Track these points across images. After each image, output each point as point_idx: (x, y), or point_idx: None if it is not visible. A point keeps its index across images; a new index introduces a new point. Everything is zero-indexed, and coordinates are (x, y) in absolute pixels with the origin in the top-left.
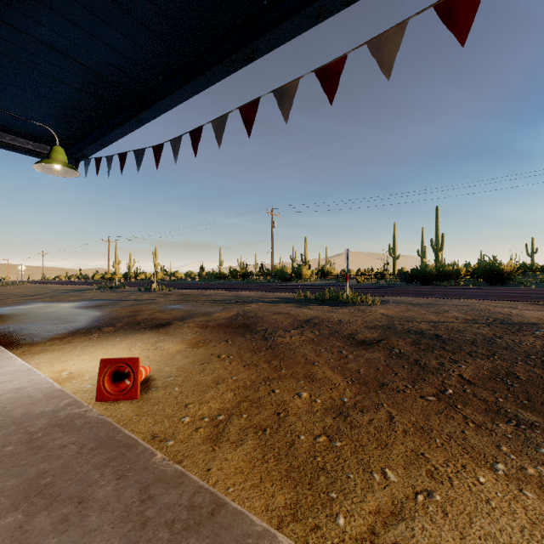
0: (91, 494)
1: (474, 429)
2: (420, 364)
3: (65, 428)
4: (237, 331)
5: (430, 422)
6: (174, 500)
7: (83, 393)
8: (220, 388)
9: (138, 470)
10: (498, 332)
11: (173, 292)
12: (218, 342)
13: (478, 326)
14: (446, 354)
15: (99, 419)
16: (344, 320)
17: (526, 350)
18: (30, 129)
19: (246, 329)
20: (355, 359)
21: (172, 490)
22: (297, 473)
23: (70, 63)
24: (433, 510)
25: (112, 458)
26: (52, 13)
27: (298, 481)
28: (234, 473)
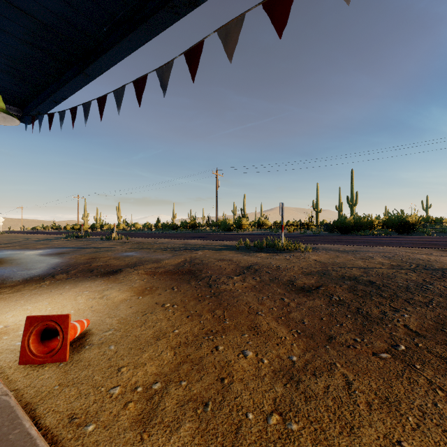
0: None
1: (446, 400)
2: (362, 312)
3: None
4: (183, 277)
5: (394, 389)
6: None
7: (8, 354)
8: (160, 344)
9: None
10: (426, 278)
11: (131, 241)
12: (164, 289)
13: (405, 272)
14: (385, 301)
15: None
16: (282, 267)
17: None
18: None
19: (192, 275)
20: (297, 307)
21: None
22: None
23: (10, 9)
24: None
25: None
26: None
27: None
28: None
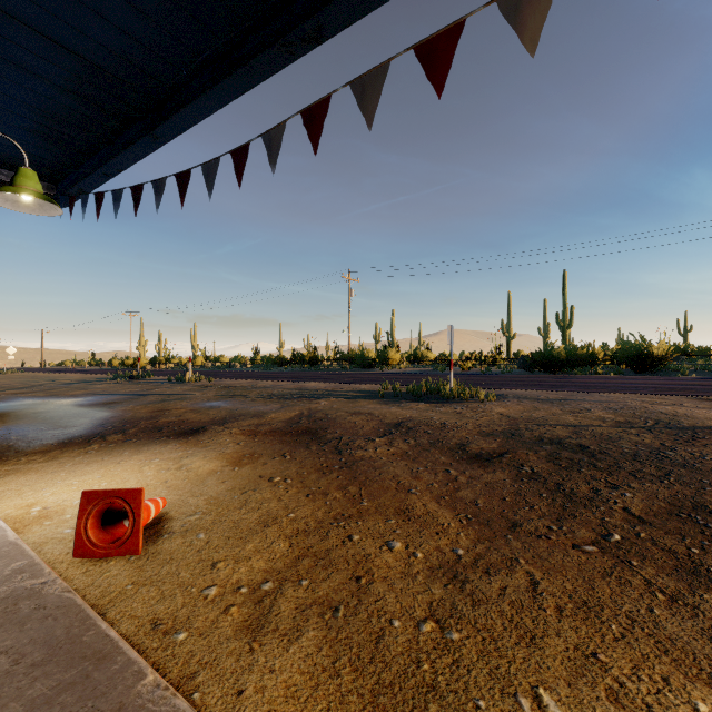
0: None
1: (667, 605)
2: (564, 490)
3: None
4: (299, 439)
5: (596, 591)
6: None
7: (56, 544)
8: (269, 533)
9: None
10: (666, 441)
11: (215, 384)
12: (271, 456)
13: (637, 432)
14: (599, 474)
15: (61, 600)
16: (449, 424)
17: None
18: (0, 151)
19: (312, 437)
20: (469, 482)
21: None
22: (390, 695)
23: (48, 46)
24: None
25: (65, 685)
26: None
27: None
28: (282, 698)
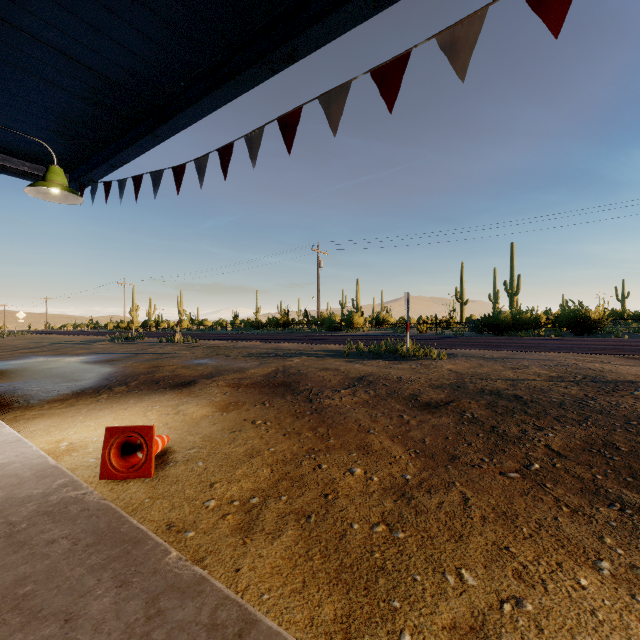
0: (82, 608)
1: (569, 515)
2: (498, 431)
3: (56, 517)
4: (276, 391)
5: (514, 505)
6: (191, 616)
7: (85, 470)
8: (254, 462)
9: (146, 574)
10: (590, 392)
11: (201, 344)
12: (253, 404)
13: (566, 385)
14: (529, 419)
15: (100, 505)
16: (405, 378)
17: (625, 414)
18: (25, 147)
19: (287, 388)
20: (419, 425)
21: (188, 601)
22: (350, 573)
23: (71, 64)
24: (524, 624)
25: (113, 558)
26: (47, 0)
27: (351, 585)
28: (269, 574)
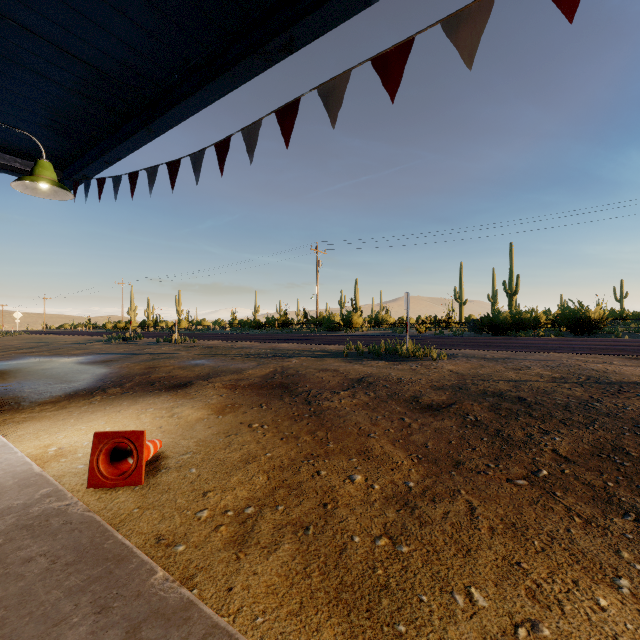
0: (55, 639)
1: (582, 526)
2: (502, 435)
3: (35, 532)
4: (274, 392)
5: (523, 516)
6: None
7: (72, 477)
8: (250, 468)
9: (129, 598)
10: (595, 394)
11: (198, 344)
12: (250, 406)
13: (570, 386)
14: (534, 422)
15: (84, 517)
16: (405, 379)
17: (633, 417)
18: (16, 143)
19: (285, 390)
20: (421, 428)
21: (173, 630)
22: (351, 593)
23: (61, 55)
24: None
25: (94, 578)
26: None
27: (352, 606)
28: (264, 593)
